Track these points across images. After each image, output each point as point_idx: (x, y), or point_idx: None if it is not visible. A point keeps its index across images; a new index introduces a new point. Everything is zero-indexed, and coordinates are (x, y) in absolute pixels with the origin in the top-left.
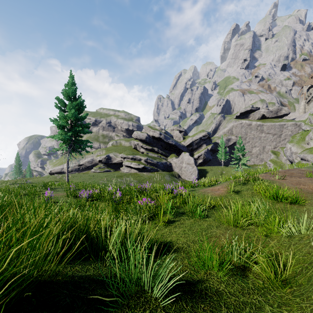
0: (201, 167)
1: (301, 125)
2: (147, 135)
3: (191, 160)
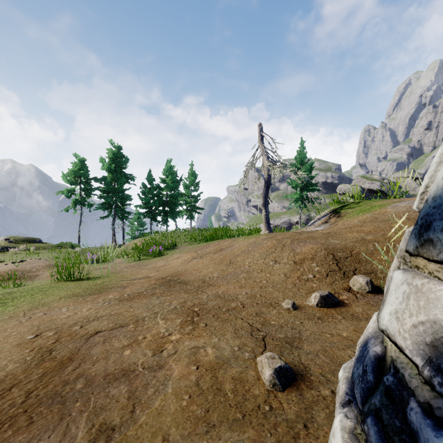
0: None
1: None
2: (360, 189)
3: None
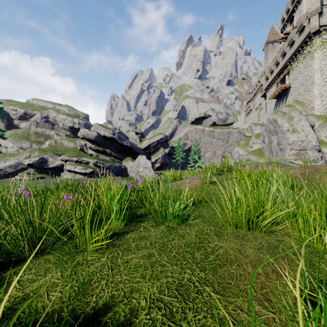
0: (159, 171)
1: (245, 132)
2: (97, 134)
3: (149, 164)
